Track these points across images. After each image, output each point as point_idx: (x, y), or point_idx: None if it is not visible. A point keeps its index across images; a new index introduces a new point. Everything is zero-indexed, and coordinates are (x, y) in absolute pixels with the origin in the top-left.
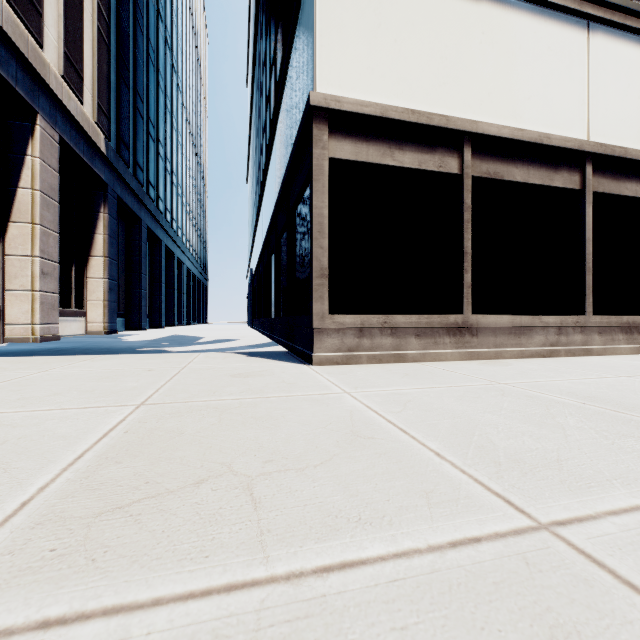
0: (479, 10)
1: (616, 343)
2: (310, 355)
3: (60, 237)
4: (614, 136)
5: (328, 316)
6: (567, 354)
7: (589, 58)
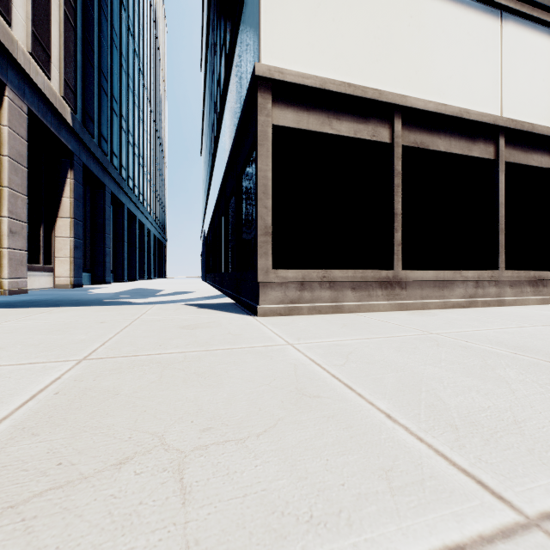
0: None
1: (525, 295)
2: (255, 307)
3: (29, 200)
4: (523, 113)
5: (272, 271)
6: (483, 305)
7: (502, 44)
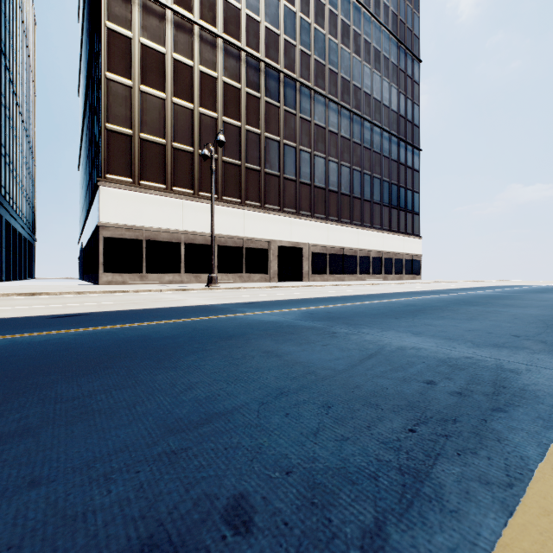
0: (148, 199)
1: (192, 281)
2: (99, 283)
3: None
4: (192, 228)
5: (103, 274)
6: (176, 283)
7: (183, 209)
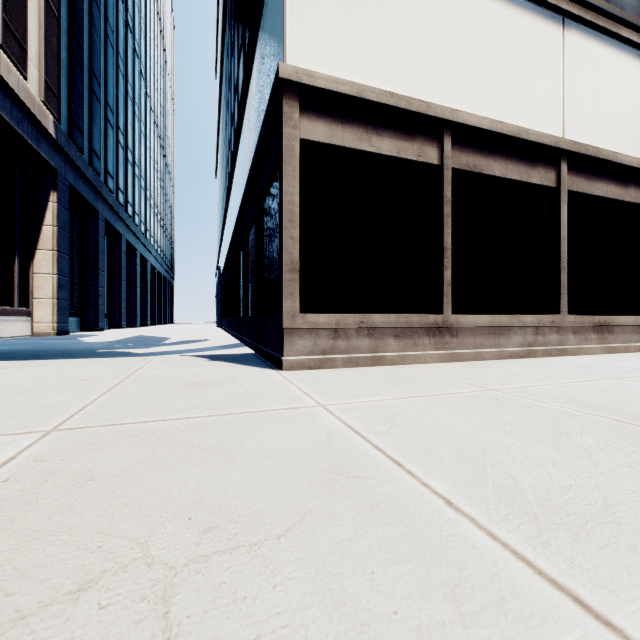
0: None
1: (589, 343)
2: (279, 359)
3: None
4: (587, 135)
5: (299, 315)
6: (544, 354)
7: (564, 55)
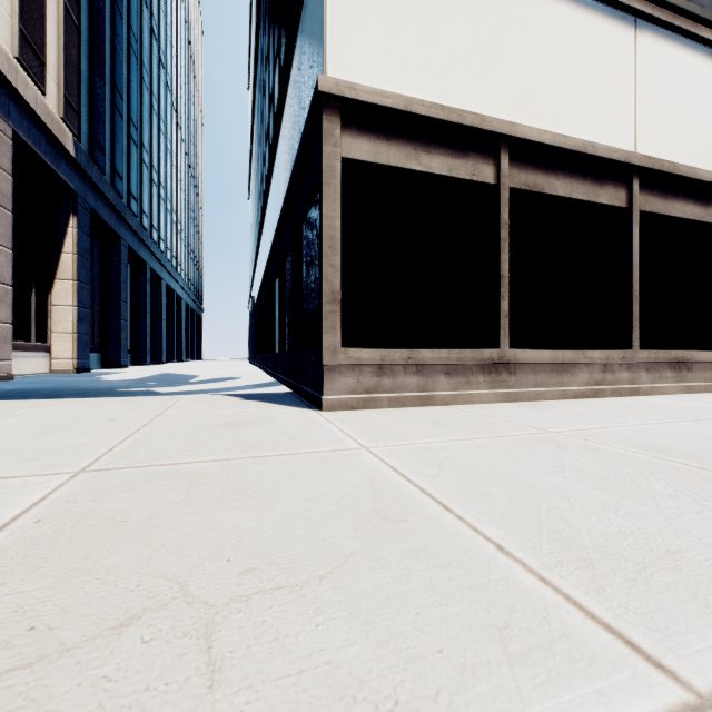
0: None
1: (664, 381)
2: (319, 398)
3: (16, 255)
4: (662, 149)
5: (341, 350)
6: (613, 394)
7: (636, 59)
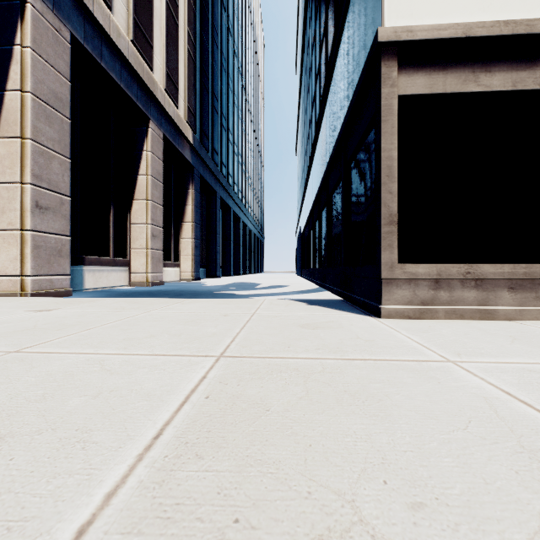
0: None
1: None
2: (376, 307)
3: (164, 209)
4: None
5: (398, 266)
6: None
7: None
